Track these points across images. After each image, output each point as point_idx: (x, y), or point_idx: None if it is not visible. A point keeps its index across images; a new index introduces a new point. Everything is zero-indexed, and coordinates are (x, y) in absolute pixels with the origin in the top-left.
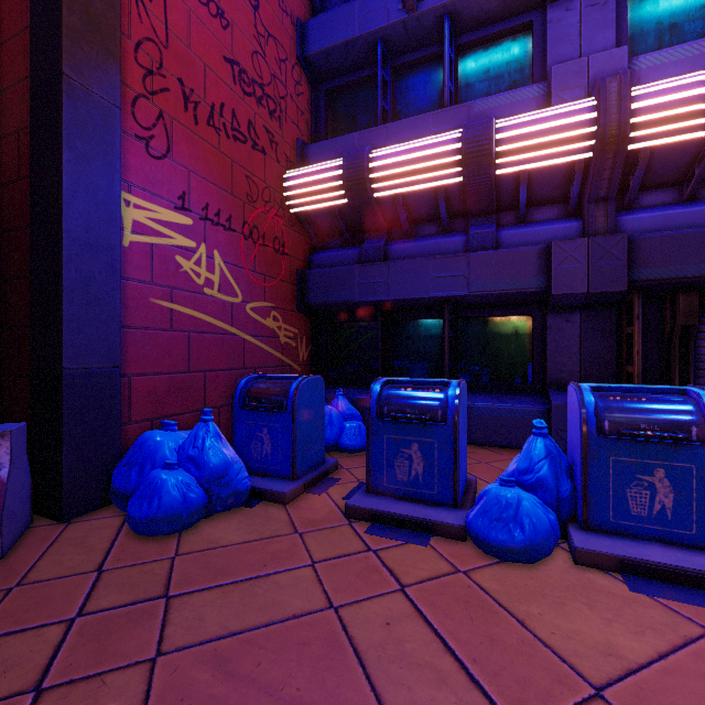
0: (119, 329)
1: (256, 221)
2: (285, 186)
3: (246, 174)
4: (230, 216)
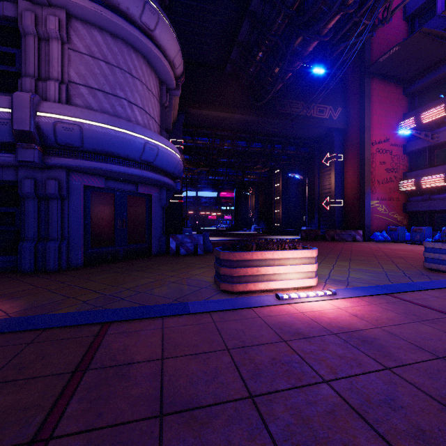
0: (370, 219)
1: (391, 196)
2: (399, 185)
3: (389, 188)
4: (385, 197)
